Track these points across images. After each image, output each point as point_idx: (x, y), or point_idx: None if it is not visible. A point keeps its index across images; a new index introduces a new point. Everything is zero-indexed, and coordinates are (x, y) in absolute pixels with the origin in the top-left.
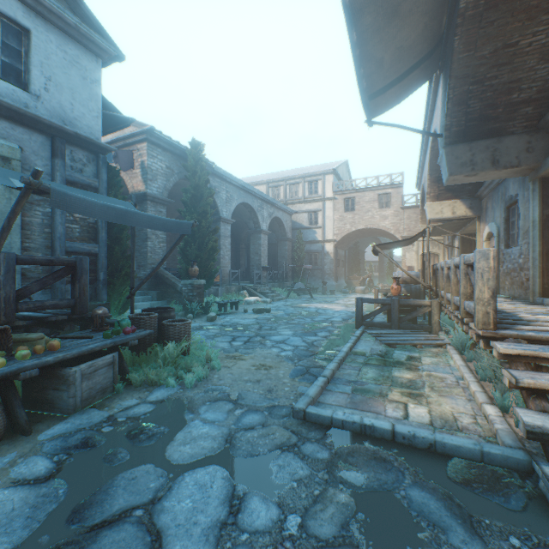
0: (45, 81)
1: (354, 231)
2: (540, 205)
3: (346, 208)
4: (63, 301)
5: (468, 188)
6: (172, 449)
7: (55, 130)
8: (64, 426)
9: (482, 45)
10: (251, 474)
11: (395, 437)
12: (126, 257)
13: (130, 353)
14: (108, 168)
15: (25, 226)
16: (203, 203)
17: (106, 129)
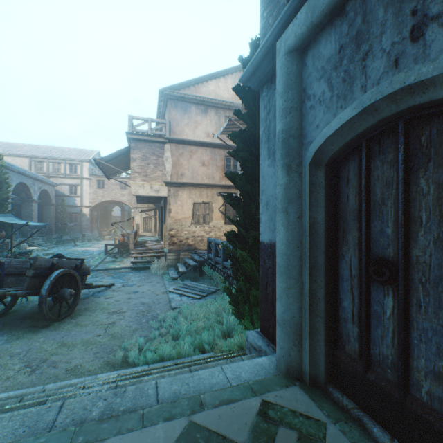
0: None
1: (105, 201)
2: (161, 214)
3: (99, 186)
4: None
5: None
6: None
7: None
8: None
9: None
10: None
11: (112, 269)
12: None
13: None
14: None
15: None
16: (3, 192)
17: None
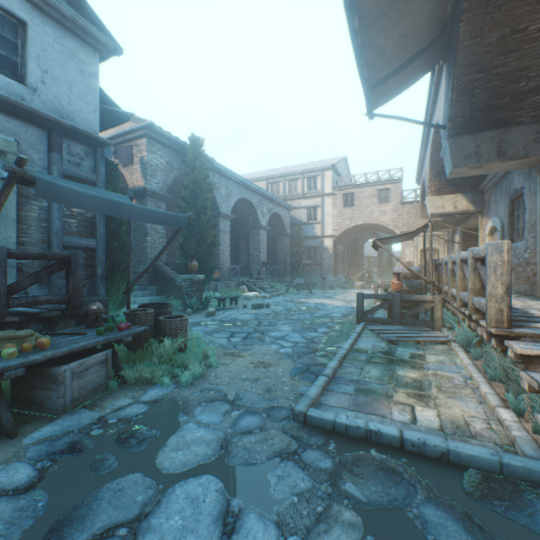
0: (41, 74)
1: (353, 226)
2: None
3: (345, 204)
4: (57, 296)
5: (470, 182)
6: (164, 455)
7: (52, 124)
8: (52, 429)
9: (489, 32)
10: (248, 486)
11: (404, 444)
12: (124, 252)
13: (126, 350)
14: (106, 163)
15: (21, 220)
16: (203, 199)
17: (106, 124)
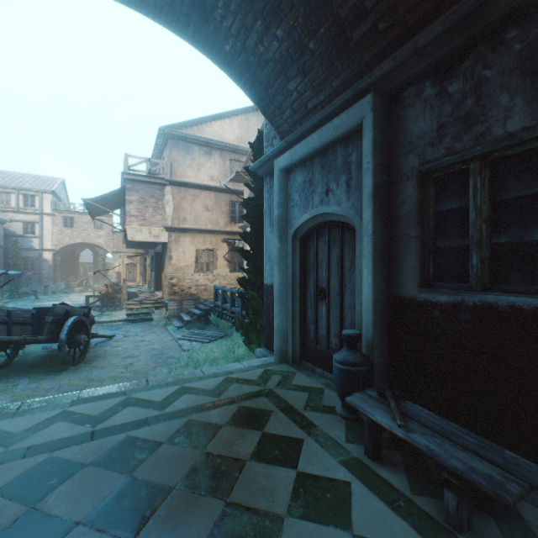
0: None
1: (74, 243)
2: (156, 261)
3: (66, 225)
4: None
5: None
6: None
7: None
8: None
9: None
10: None
11: (104, 322)
12: None
13: None
14: None
15: None
16: None
17: None
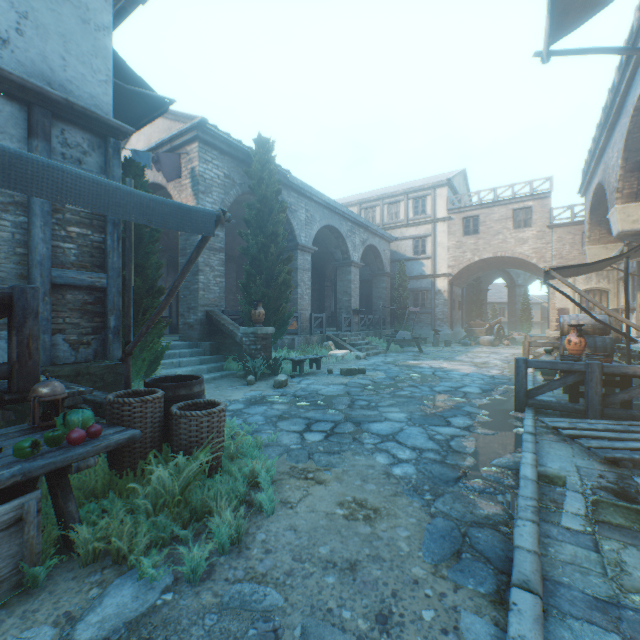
0: (16, 19)
1: (477, 261)
2: None
3: (465, 231)
4: None
5: None
6: None
7: (32, 95)
8: None
9: None
10: None
11: None
12: (153, 294)
13: (106, 469)
14: (128, 163)
15: None
16: (272, 222)
17: (140, 120)
